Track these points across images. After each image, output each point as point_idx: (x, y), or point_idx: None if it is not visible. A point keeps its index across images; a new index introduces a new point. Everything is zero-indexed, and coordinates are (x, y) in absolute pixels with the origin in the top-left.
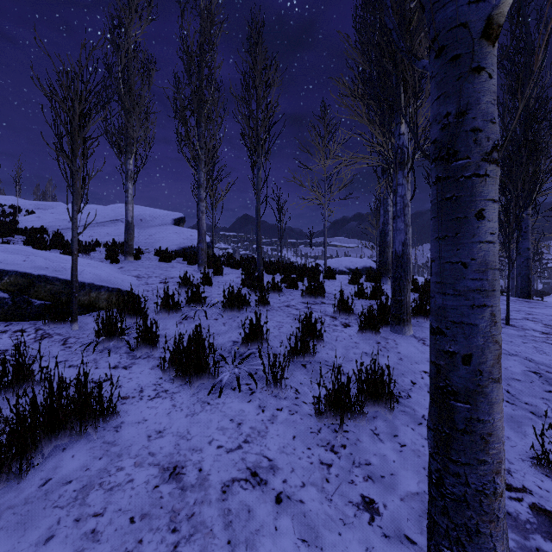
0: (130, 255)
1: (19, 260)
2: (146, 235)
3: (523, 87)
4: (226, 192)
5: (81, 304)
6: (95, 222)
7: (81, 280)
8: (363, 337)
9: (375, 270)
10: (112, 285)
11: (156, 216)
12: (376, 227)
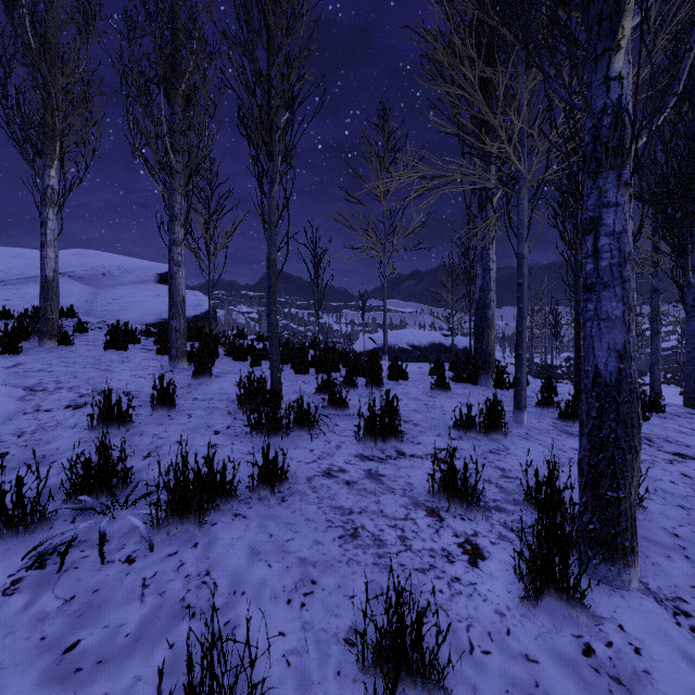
0: (50, 338)
1: None
2: (107, 298)
3: (693, 82)
4: (231, 234)
5: None
6: (21, 277)
7: None
8: (537, 620)
9: (446, 347)
10: None
11: (131, 269)
12: (452, 290)
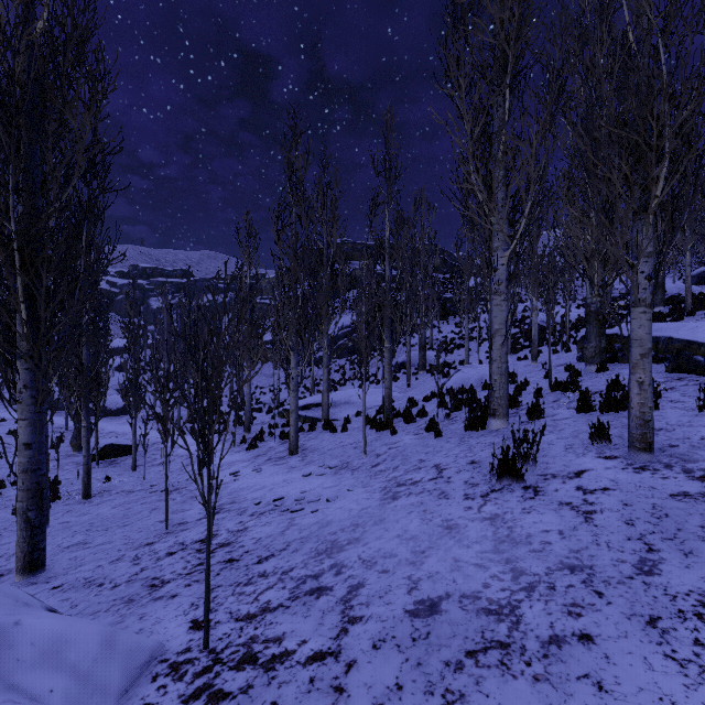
0: None
1: None
2: None
3: None
4: None
5: None
6: None
7: None
8: None
9: None
10: None
11: None
12: None
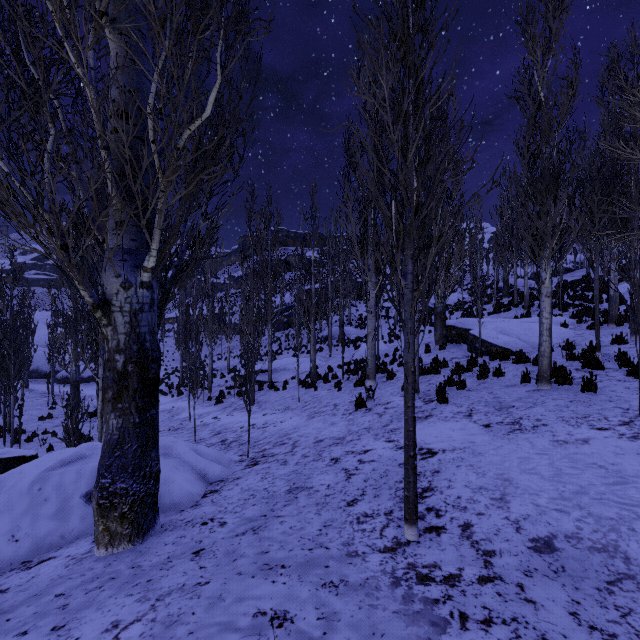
0: (611, 323)
1: (486, 333)
2: None
3: None
4: None
5: (493, 352)
6: None
7: (492, 342)
8: (519, 382)
9: None
10: (507, 345)
11: None
12: None
